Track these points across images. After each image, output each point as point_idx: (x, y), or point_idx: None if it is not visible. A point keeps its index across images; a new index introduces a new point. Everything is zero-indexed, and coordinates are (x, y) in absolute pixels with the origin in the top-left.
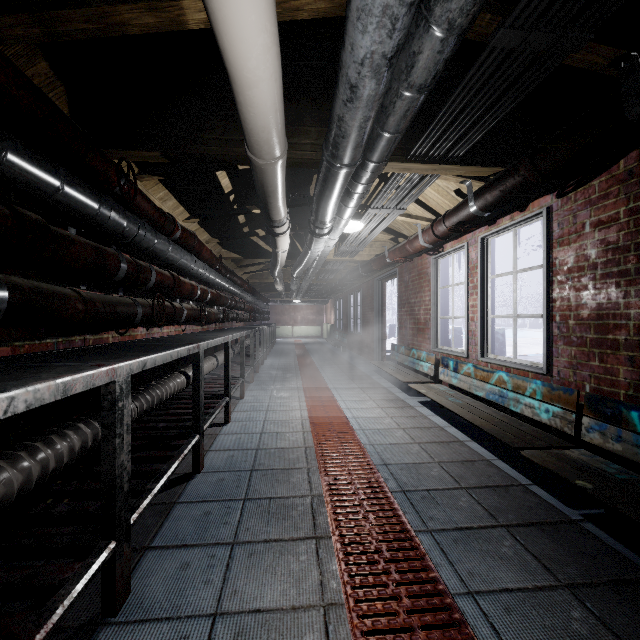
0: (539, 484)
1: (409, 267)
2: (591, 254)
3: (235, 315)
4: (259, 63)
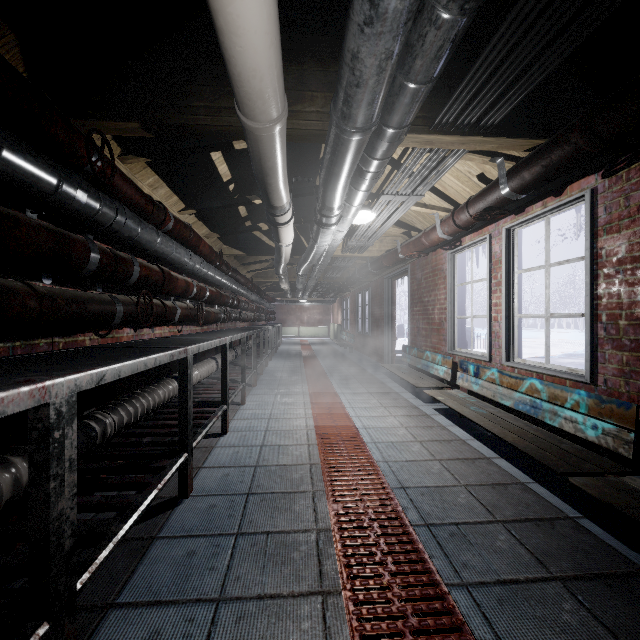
0: (590, 517)
1: (422, 263)
2: None
3: (238, 315)
4: None
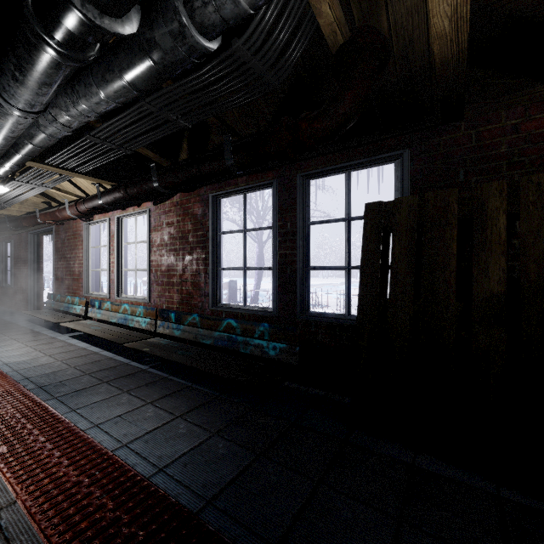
0: (136, 360)
1: (65, 227)
2: (166, 238)
3: None
4: None
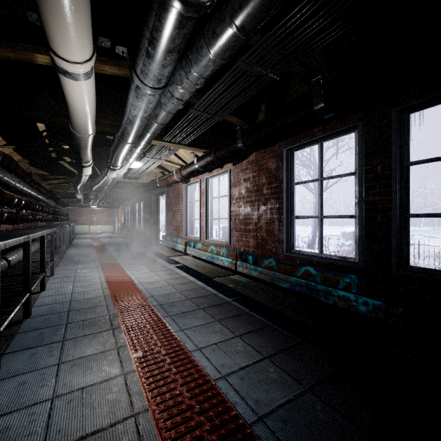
0: (221, 292)
1: (172, 189)
2: (243, 192)
3: (41, 216)
4: (86, 107)
